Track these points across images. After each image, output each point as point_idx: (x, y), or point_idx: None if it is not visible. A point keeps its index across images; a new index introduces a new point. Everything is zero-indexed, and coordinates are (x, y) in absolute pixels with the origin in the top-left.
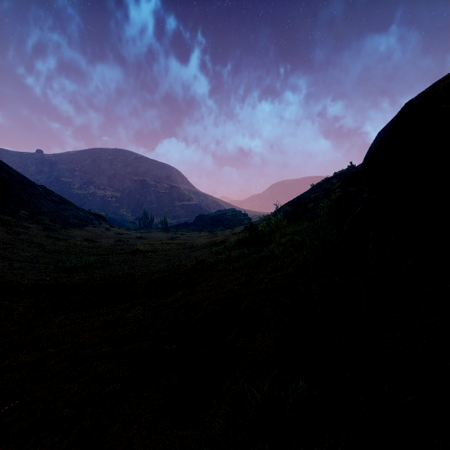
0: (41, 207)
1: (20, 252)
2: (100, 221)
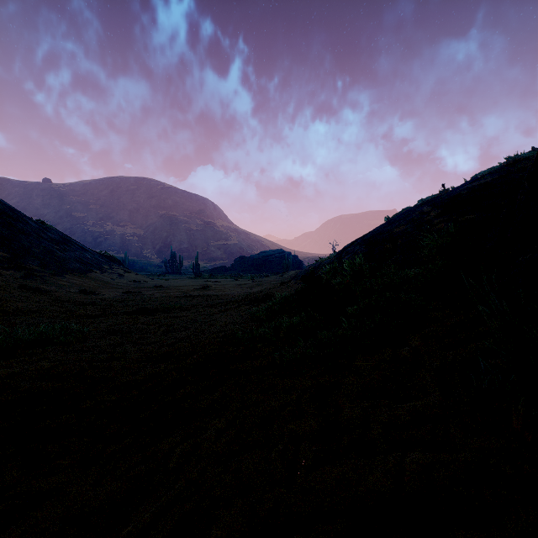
0: (30, 247)
1: None
2: (112, 265)
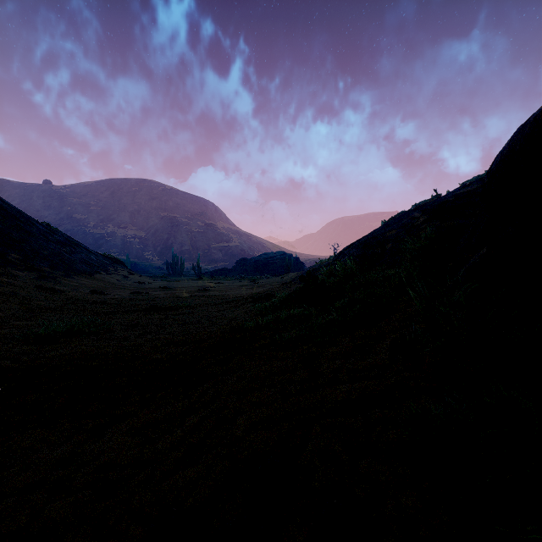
0: (39, 250)
1: None
2: (116, 267)
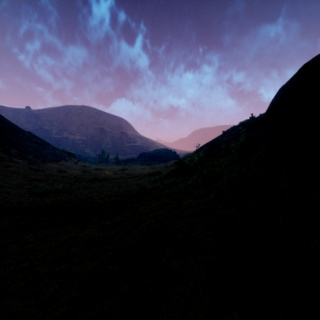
0: (27, 147)
1: (8, 180)
2: (70, 157)
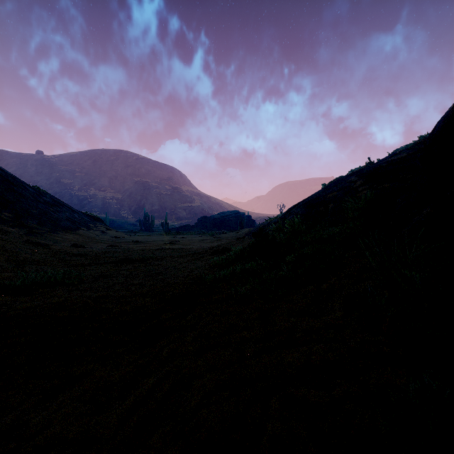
0: (29, 209)
1: None
2: (96, 224)
